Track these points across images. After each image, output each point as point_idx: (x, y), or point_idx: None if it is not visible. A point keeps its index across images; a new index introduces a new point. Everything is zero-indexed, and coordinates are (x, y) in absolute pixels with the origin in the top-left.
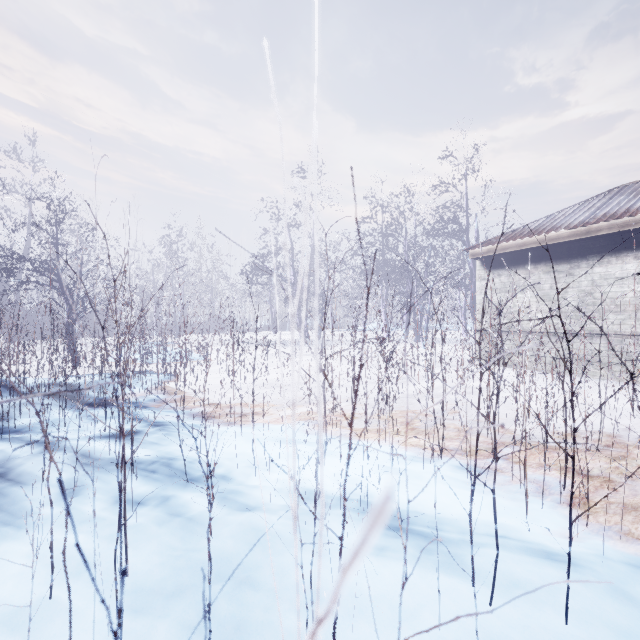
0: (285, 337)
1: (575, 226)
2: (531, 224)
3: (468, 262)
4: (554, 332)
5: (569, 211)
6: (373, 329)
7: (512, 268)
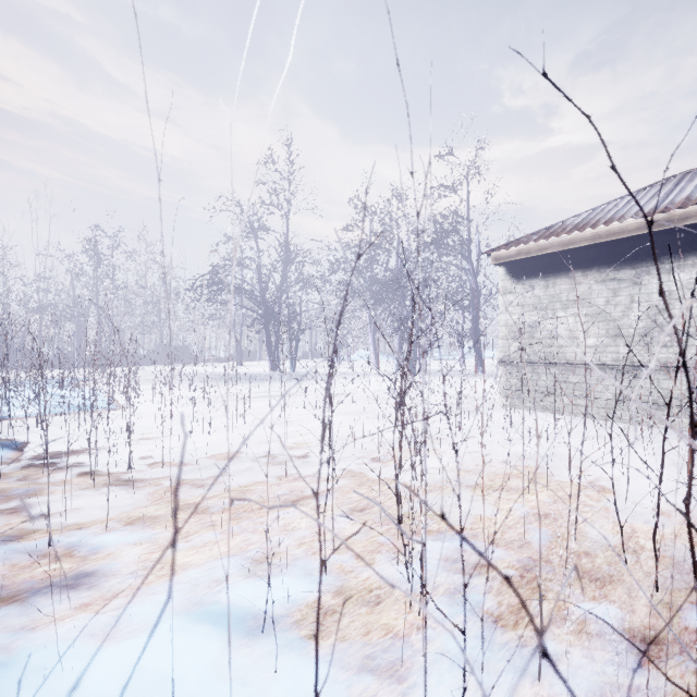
0: (251, 369)
1: (649, 213)
2: (571, 219)
3: (469, 280)
4: (612, 364)
5: (621, 202)
6: (358, 359)
7: (550, 276)
